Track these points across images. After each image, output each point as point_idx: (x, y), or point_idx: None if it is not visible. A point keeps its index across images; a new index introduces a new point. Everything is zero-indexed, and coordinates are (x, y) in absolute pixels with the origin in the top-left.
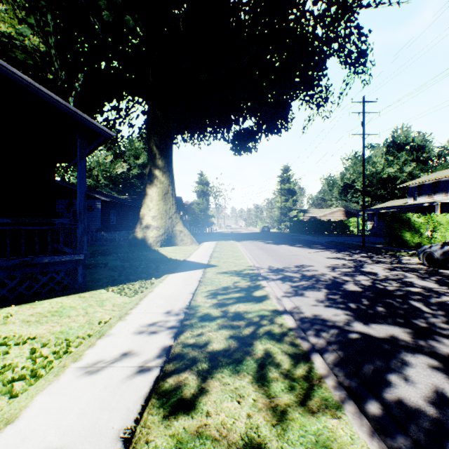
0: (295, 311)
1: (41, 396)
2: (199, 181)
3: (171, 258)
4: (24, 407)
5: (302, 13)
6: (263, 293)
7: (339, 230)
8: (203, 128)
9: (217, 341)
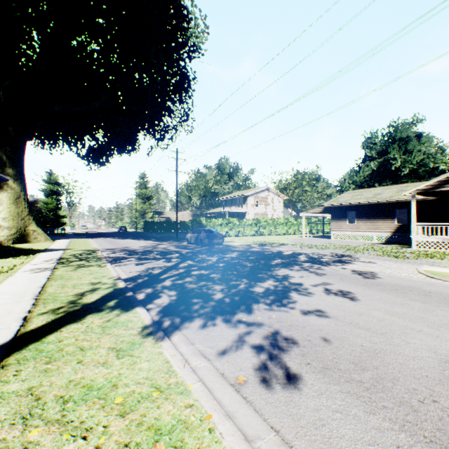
0: (108, 256)
1: (24, 267)
2: (48, 180)
3: (34, 249)
4: (22, 267)
5: (140, 84)
6: (97, 253)
7: (183, 229)
8: (56, 139)
9: (75, 260)
